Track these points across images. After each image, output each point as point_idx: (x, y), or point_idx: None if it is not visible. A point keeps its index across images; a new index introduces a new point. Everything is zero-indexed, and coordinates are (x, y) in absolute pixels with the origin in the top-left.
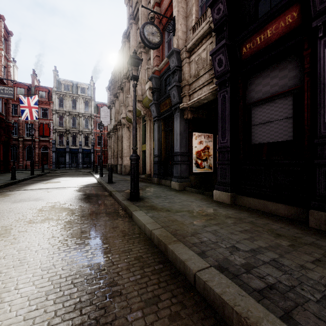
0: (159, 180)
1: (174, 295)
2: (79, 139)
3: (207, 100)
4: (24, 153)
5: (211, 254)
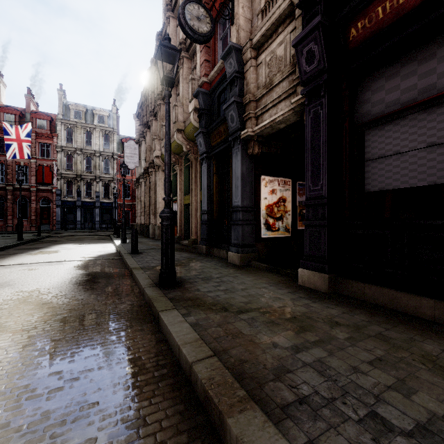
0: (209, 249)
1: None
2: (96, 188)
3: (284, 124)
4: (14, 207)
5: None
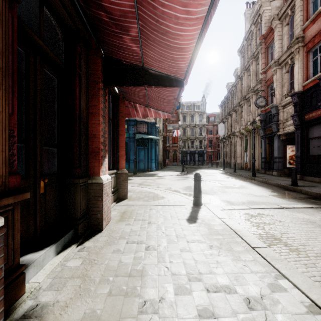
0: (265, 172)
1: (267, 185)
2: (196, 143)
3: (292, 132)
4: None
5: (277, 182)
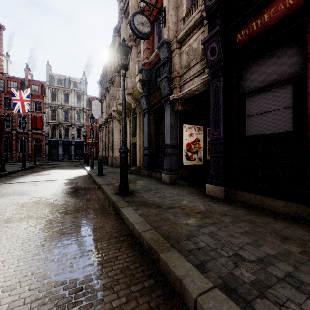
0: (149, 172)
1: None
2: (72, 132)
3: (198, 91)
4: (17, 145)
5: (212, 266)
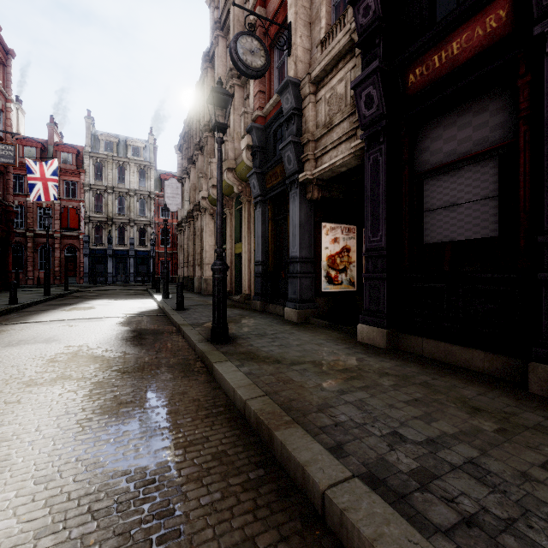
0: (263, 305)
1: (283, 536)
2: (130, 234)
3: (346, 167)
4: (35, 257)
5: (353, 449)
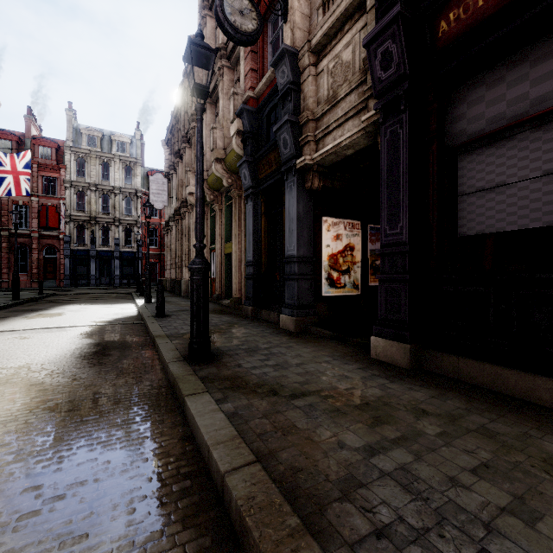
0: (256, 311)
1: None
2: (115, 234)
3: (353, 149)
4: (10, 258)
5: None
